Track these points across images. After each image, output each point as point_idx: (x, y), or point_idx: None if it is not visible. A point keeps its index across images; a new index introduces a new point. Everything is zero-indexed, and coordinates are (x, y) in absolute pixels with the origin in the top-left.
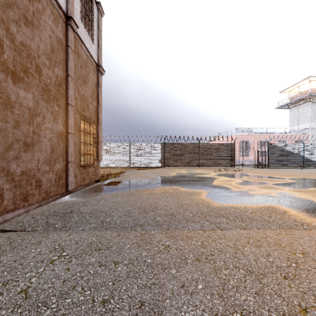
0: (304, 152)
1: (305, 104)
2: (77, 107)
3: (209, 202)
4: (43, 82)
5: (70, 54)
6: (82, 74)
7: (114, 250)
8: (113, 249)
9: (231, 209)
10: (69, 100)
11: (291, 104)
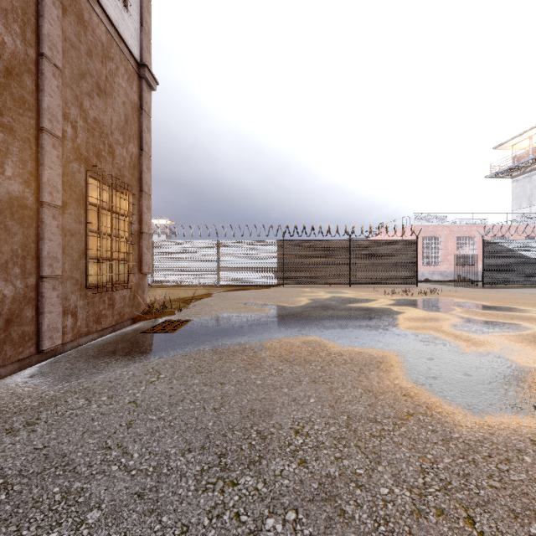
0: None
1: None
2: (78, 145)
3: (431, 405)
4: None
5: (48, 2)
6: (94, 72)
7: None
8: None
9: None
10: (46, 121)
11: (515, 169)
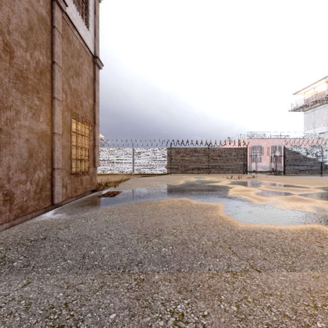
0: (323, 157)
1: (322, 106)
2: (67, 103)
3: (230, 221)
4: (17, 66)
5: (56, 36)
6: (74, 65)
7: (86, 327)
8: (84, 326)
9: (263, 234)
10: (55, 94)
11: (305, 106)
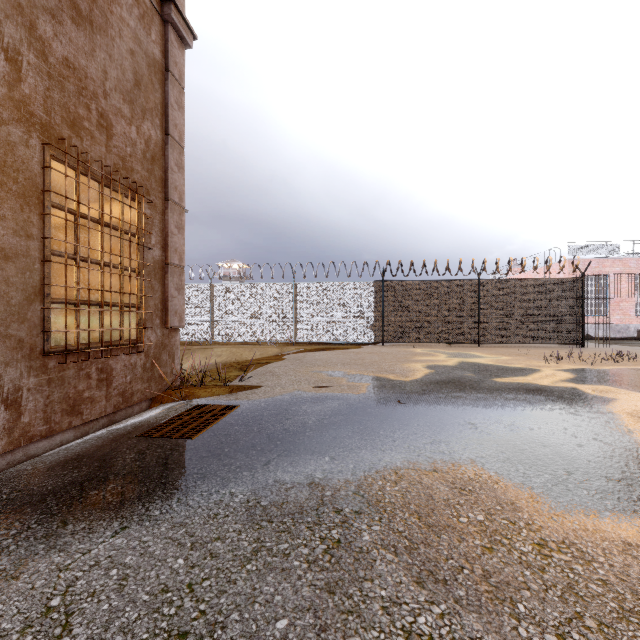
0: None
1: None
2: (23, 97)
3: None
4: None
5: None
6: None
7: None
8: None
9: None
10: None
11: None
